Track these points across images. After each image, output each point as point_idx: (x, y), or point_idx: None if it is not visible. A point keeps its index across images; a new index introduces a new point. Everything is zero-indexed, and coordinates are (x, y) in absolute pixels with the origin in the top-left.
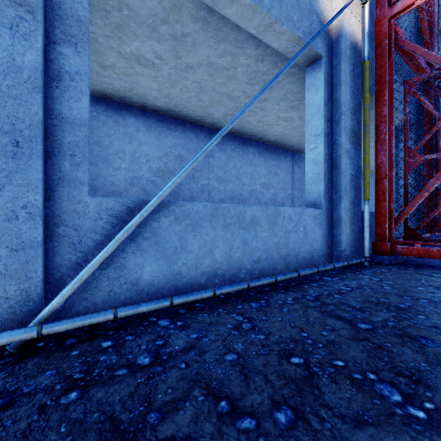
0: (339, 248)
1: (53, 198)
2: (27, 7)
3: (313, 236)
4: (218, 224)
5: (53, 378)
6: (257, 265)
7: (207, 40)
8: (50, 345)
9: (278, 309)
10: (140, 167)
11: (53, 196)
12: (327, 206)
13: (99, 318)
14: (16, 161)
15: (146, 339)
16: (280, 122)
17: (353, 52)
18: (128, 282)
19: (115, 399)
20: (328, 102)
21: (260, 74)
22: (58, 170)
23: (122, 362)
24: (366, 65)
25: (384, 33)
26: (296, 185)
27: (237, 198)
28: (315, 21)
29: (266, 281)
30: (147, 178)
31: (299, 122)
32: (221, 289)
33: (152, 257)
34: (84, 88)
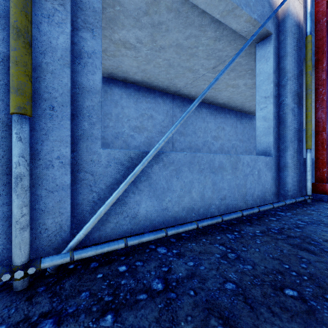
0: (285, 188)
1: (76, 150)
2: (60, 1)
3: (264, 178)
4: (195, 170)
5: (88, 300)
6: (223, 202)
7: (177, 26)
8: (79, 268)
9: (252, 241)
10: (123, 125)
11: (76, 148)
12: (275, 154)
13: (114, 246)
14: (52, 122)
15: (152, 265)
16: (228, 89)
17: (297, 29)
18: (129, 216)
19: (145, 324)
20: (276, 70)
21: (216, 51)
22: (80, 128)
23: (140, 287)
24: (309, 38)
25: (322, 12)
26: (239, 137)
27: (193, 148)
28: (266, 5)
29: (235, 216)
30: (127, 133)
31: (243, 88)
32: (202, 223)
33: (147, 196)
34: (98, 64)
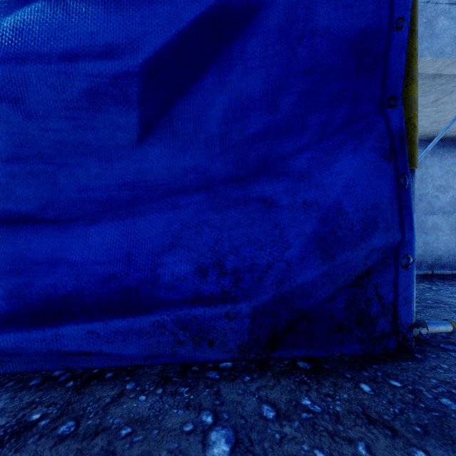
0: None
1: None
2: None
3: None
4: None
5: None
6: (438, 262)
7: None
8: None
9: None
10: None
11: None
12: None
13: None
14: None
15: None
16: None
17: None
18: None
19: None
20: None
21: (437, 86)
22: None
23: None
24: None
25: None
26: None
27: None
28: None
29: (448, 271)
30: None
31: None
32: None
33: None
34: None
